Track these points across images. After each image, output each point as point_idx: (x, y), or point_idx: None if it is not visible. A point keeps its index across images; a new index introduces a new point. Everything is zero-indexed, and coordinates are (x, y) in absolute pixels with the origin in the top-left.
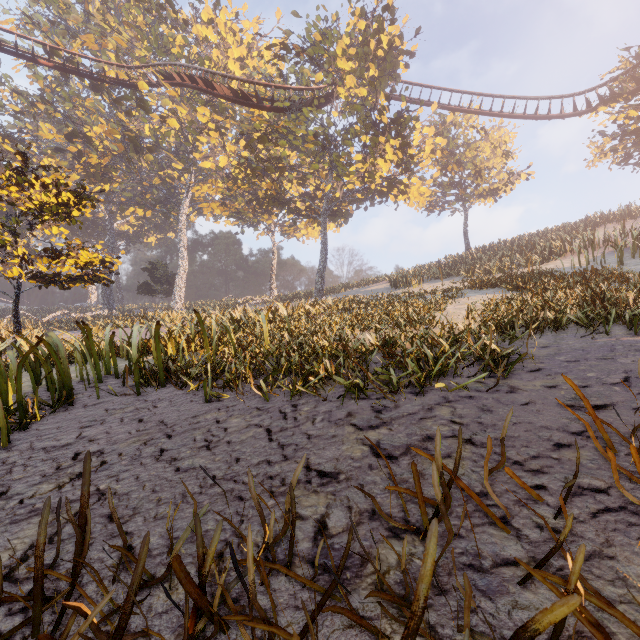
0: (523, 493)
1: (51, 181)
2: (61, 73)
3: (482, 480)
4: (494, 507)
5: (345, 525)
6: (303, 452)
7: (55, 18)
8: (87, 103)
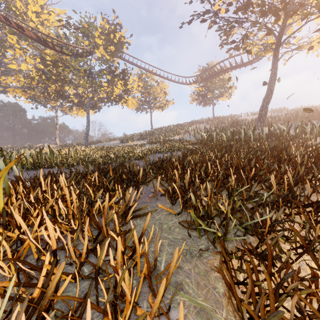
0: None
1: None
2: None
3: None
4: None
5: None
6: None
7: None
8: None
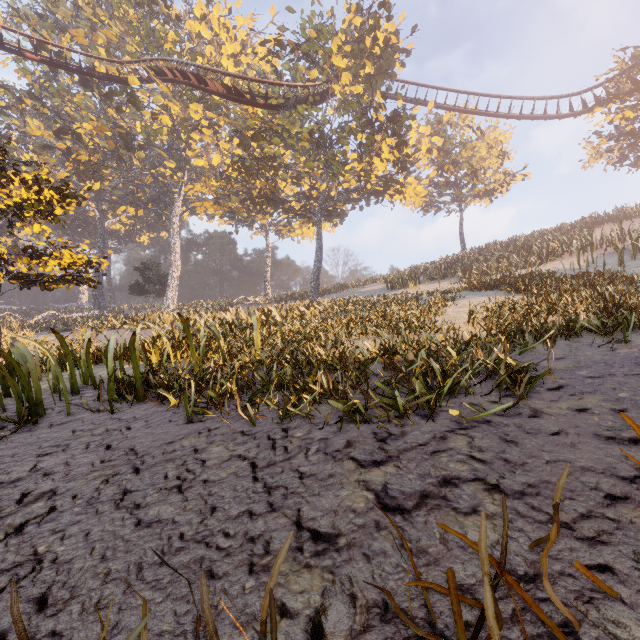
0: (584, 579)
1: (32, 177)
2: (49, 67)
3: (524, 553)
4: (549, 603)
5: (348, 630)
6: (293, 499)
7: (44, 12)
8: (76, 99)
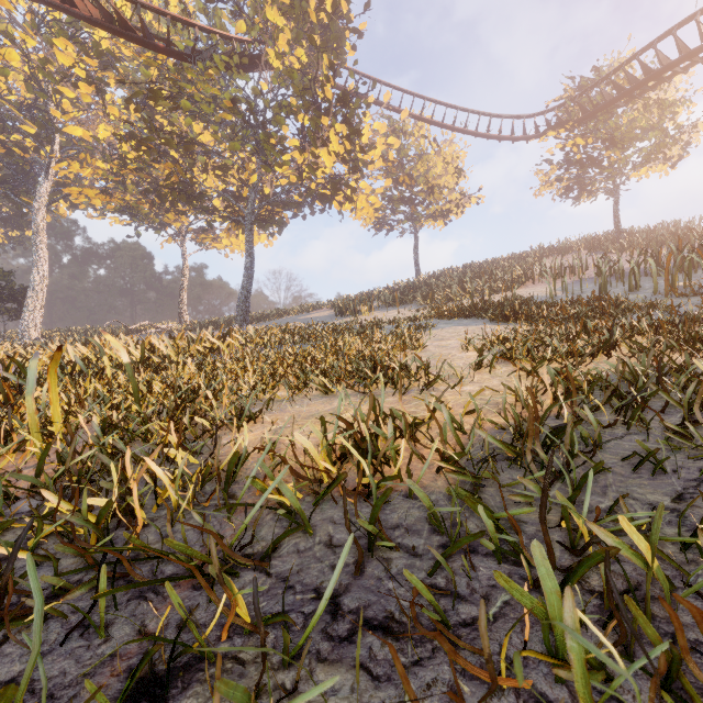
0: None
1: None
2: None
3: None
4: None
5: None
6: None
7: None
8: None
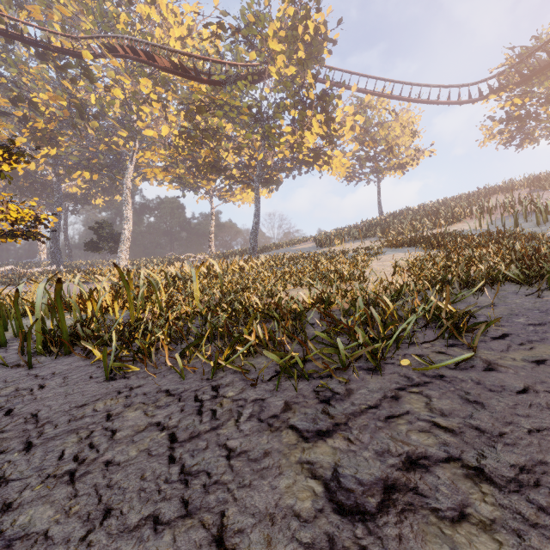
0: None
1: None
2: (5, 39)
3: None
4: None
5: None
6: (216, 494)
7: None
8: (33, 70)
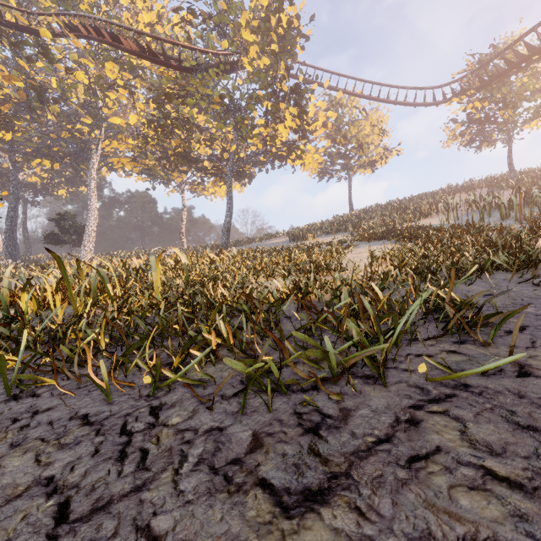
0: None
1: None
2: None
3: None
4: None
5: None
6: None
7: None
8: None
